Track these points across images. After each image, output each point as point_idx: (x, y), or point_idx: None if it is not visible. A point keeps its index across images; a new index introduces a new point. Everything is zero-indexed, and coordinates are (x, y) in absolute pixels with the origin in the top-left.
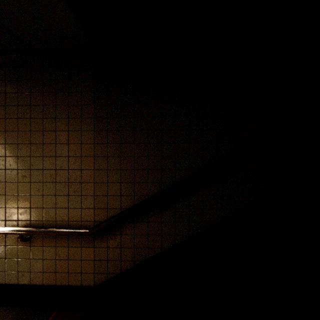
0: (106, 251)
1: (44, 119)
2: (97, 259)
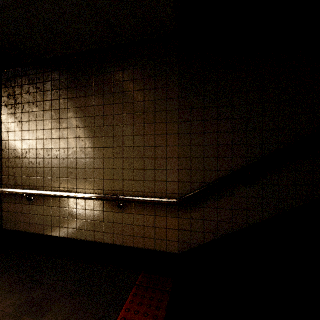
0: (190, 222)
1: (134, 103)
2: (181, 229)
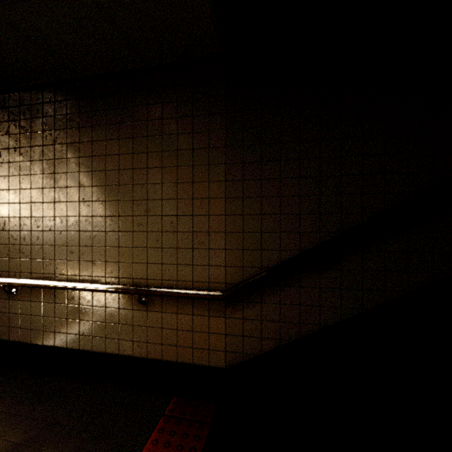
0: (242, 324)
1: (163, 152)
2: (229, 333)
